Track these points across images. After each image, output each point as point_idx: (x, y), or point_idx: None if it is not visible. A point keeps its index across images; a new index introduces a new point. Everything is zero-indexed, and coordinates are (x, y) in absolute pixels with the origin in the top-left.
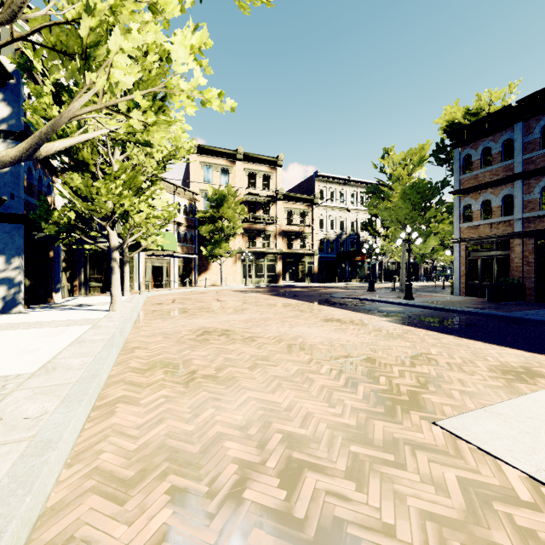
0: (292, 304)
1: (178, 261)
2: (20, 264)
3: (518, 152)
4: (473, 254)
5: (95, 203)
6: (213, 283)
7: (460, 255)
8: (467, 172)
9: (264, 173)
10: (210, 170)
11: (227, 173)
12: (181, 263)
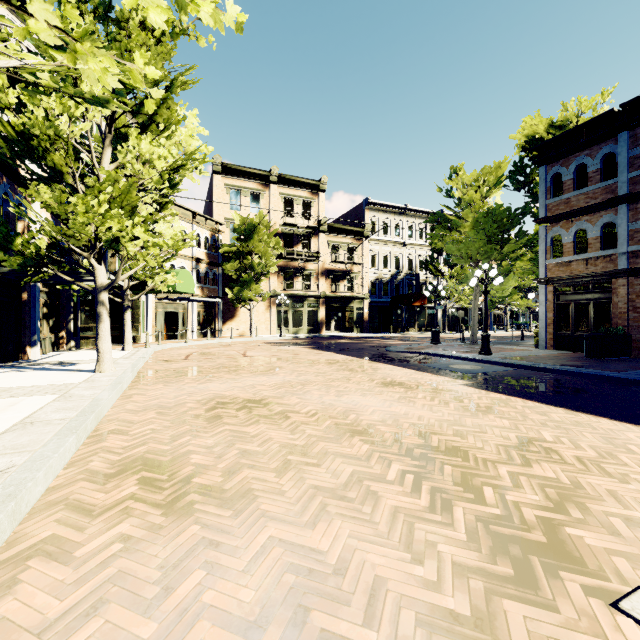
0: (339, 361)
1: (197, 305)
2: None
3: (622, 168)
4: (563, 297)
5: (70, 226)
6: (241, 334)
7: (547, 299)
8: (555, 195)
9: (303, 199)
10: (238, 195)
11: (259, 198)
12: (202, 309)
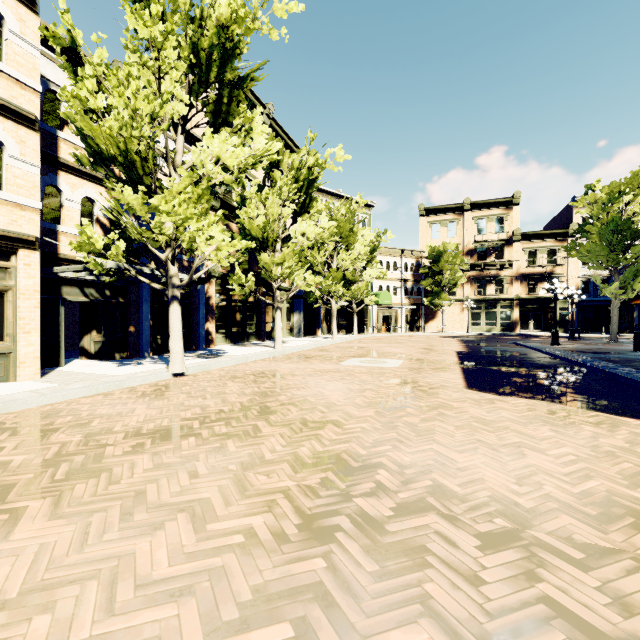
0: (442, 343)
1: (405, 310)
2: (301, 316)
3: None
4: None
5: (322, 290)
6: (440, 330)
7: None
8: None
9: (496, 216)
10: (438, 227)
11: (455, 225)
12: (409, 312)
